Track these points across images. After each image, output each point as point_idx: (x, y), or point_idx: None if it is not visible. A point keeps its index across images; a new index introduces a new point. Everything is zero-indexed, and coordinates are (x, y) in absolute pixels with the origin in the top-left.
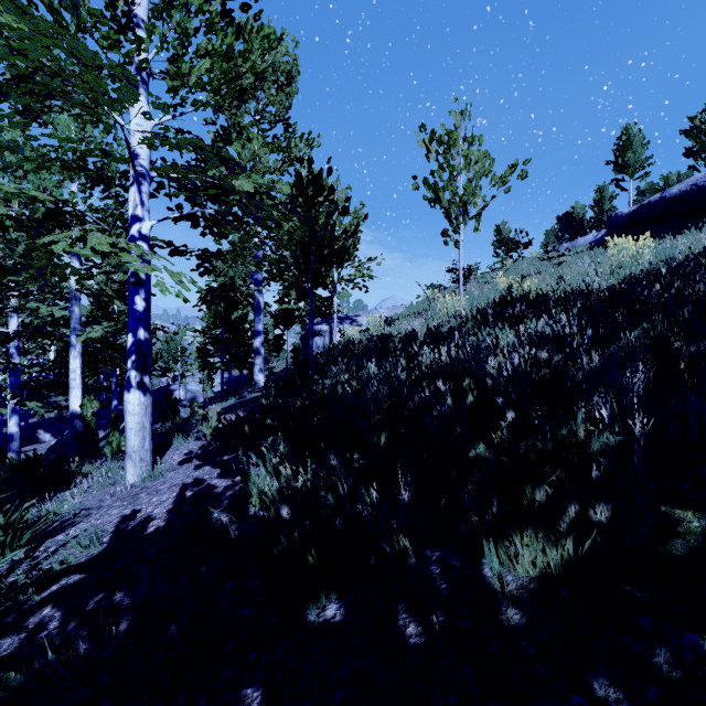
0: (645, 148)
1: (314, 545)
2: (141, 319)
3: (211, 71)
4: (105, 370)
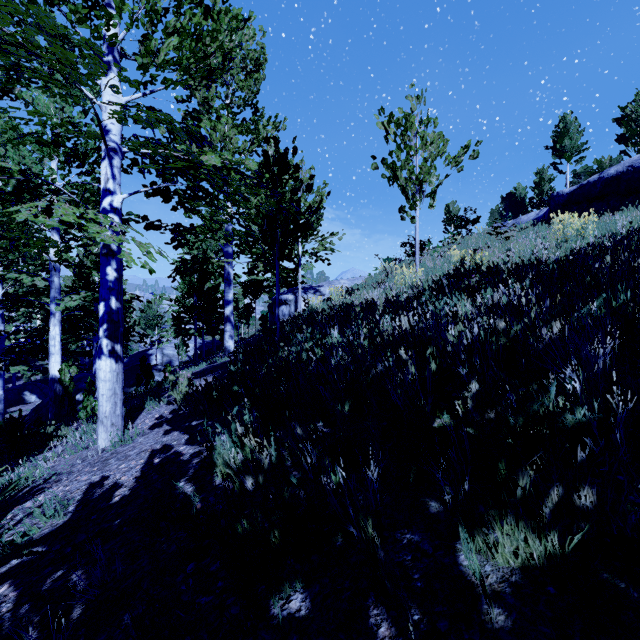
0: (581, 135)
1: (278, 526)
2: (113, 289)
3: (180, 49)
4: (88, 335)
